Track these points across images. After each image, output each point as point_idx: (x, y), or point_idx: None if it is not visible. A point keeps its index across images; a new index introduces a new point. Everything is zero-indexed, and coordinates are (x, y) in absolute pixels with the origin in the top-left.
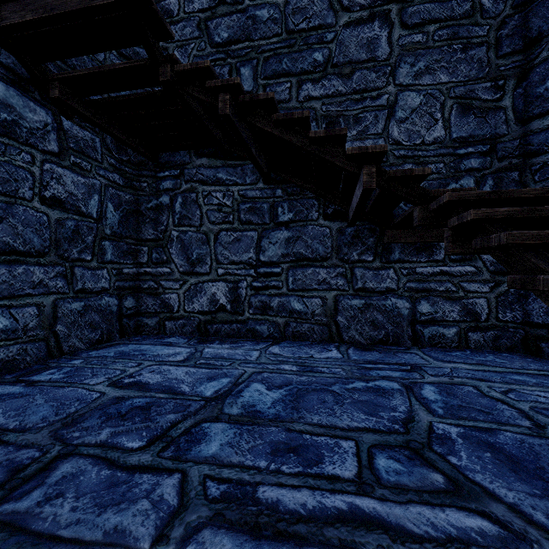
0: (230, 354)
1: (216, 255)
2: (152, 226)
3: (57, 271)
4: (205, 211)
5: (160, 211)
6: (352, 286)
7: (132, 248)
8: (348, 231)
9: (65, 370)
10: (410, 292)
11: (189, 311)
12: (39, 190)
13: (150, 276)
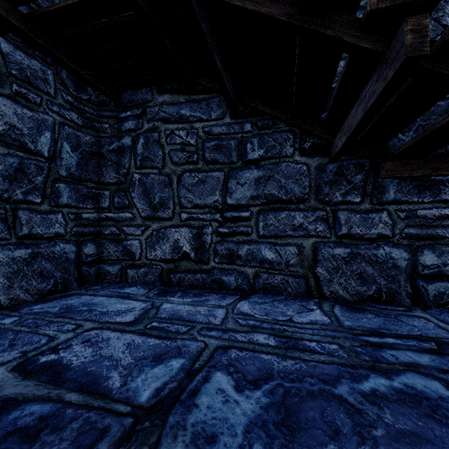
0: (190, 313)
1: (179, 198)
2: (114, 169)
3: None
4: (167, 151)
5: (122, 153)
6: (334, 233)
7: (93, 192)
8: (330, 167)
9: None
10: (409, 239)
11: (151, 259)
12: None
13: (112, 222)
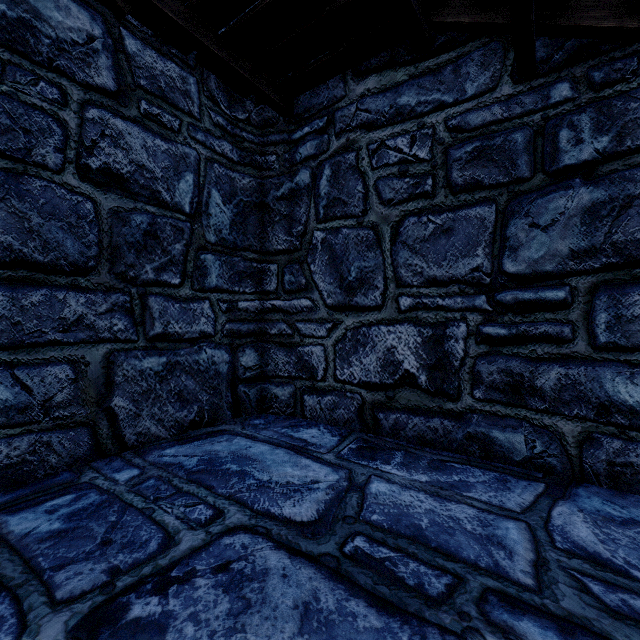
0: (437, 523)
1: (395, 268)
2: (283, 227)
3: (114, 302)
4: (373, 182)
5: (296, 199)
6: None
7: (253, 267)
8: None
9: (83, 501)
10: None
11: (342, 381)
12: (76, 153)
13: (280, 314)
